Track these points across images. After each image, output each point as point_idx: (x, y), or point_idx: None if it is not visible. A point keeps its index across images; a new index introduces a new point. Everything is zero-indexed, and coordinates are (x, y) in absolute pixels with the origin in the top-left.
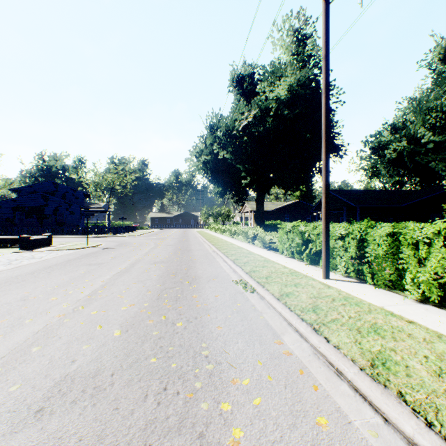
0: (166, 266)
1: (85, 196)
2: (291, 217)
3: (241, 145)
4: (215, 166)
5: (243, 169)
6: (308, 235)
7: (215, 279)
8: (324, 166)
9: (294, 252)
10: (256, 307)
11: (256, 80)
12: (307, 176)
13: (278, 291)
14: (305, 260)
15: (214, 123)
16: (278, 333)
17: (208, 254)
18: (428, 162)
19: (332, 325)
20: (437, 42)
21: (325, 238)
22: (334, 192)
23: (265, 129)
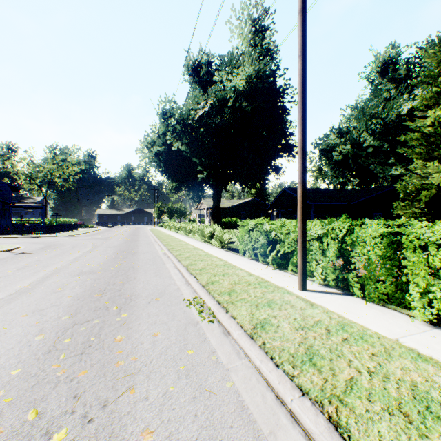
0: (94, 279)
1: (11, 188)
2: (247, 214)
3: (197, 136)
4: (169, 159)
5: (199, 163)
6: (275, 235)
7: (160, 298)
8: (301, 149)
9: (258, 254)
10: (219, 356)
11: (213, 71)
12: (264, 173)
13: (249, 319)
14: (271, 263)
15: (168, 110)
16: (264, 435)
17: (156, 257)
18: (367, 165)
19: (354, 400)
20: (376, 56)
21: (302, 239)
22: (290, 190)
23: (223, 121)
